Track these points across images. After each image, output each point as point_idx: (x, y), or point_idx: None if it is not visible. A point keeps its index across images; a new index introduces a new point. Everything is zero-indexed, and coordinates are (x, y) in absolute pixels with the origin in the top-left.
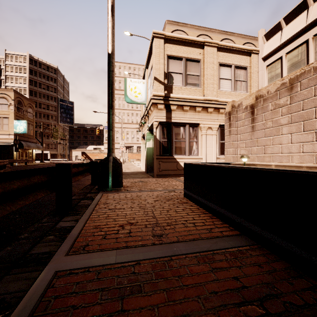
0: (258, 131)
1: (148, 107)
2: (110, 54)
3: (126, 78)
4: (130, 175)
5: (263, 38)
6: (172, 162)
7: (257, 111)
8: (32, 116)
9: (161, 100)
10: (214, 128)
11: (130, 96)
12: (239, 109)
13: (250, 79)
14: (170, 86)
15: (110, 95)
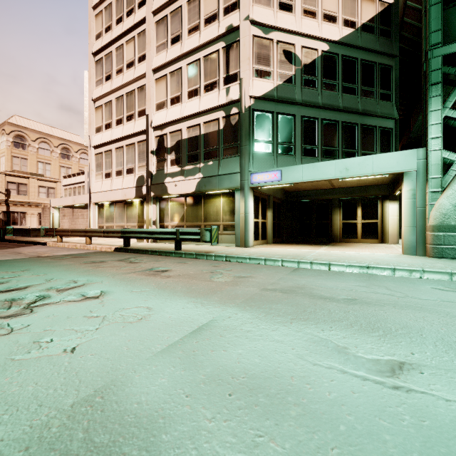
0: None
1: None
2: None
3: None
4: None
5: (63, 177)
6: None
7: None
8: None
9: (4, 202)
10: (35, 214)
11: None
12: (47, 207)
13: (57, 193)
14: (9, 195)
15: None
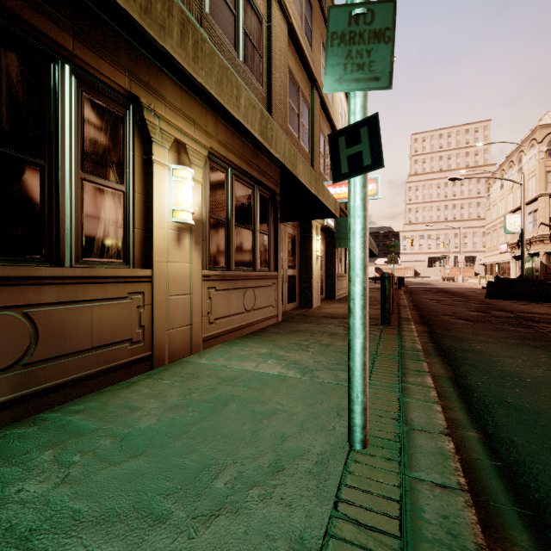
0: None
1: (533, 240)
2: (523, 229)
3: (505, 216)
4: None
5: None
6: None
7: None
8: None
9: (547, 238)
10: None
11: (509, 229)
12: None
13: None
14: None
15: (522, 248)
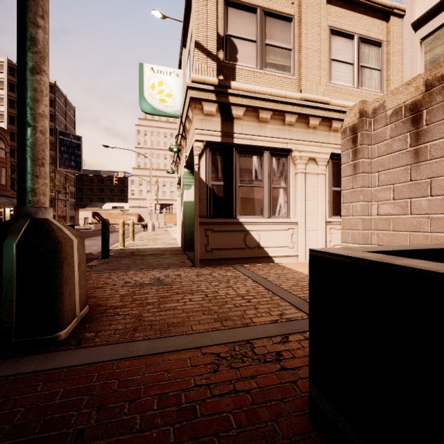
0: (435, 159)
1: (184, 115)
2: None
3: (141, 64)
4: (147, 257)
5: None
6: (235, 232)
7: (432, 114)
8: (4, 153)
9: (211, 93)
10: (320, 159)
11: (149, 100)
12: (376, 118)
13: (388, 65)
14: (231, 67)
15: (22, 1)
